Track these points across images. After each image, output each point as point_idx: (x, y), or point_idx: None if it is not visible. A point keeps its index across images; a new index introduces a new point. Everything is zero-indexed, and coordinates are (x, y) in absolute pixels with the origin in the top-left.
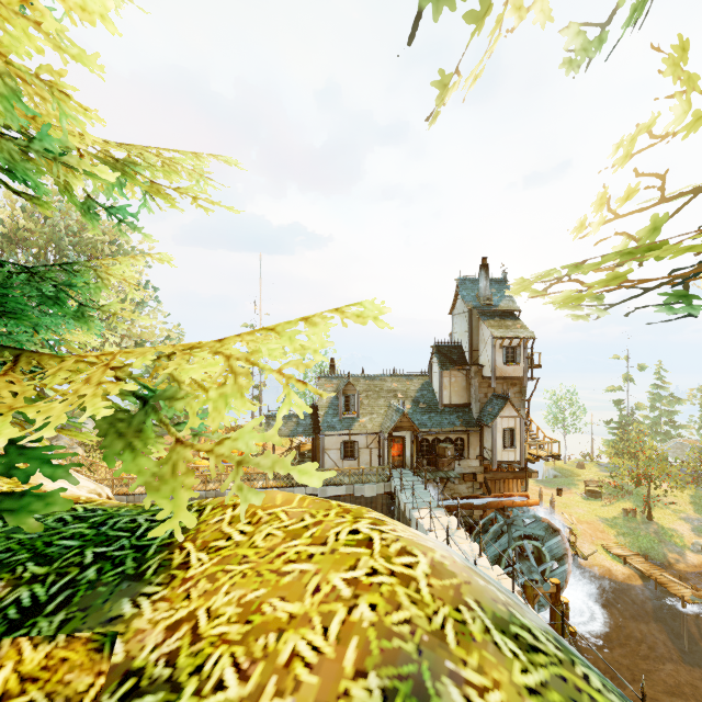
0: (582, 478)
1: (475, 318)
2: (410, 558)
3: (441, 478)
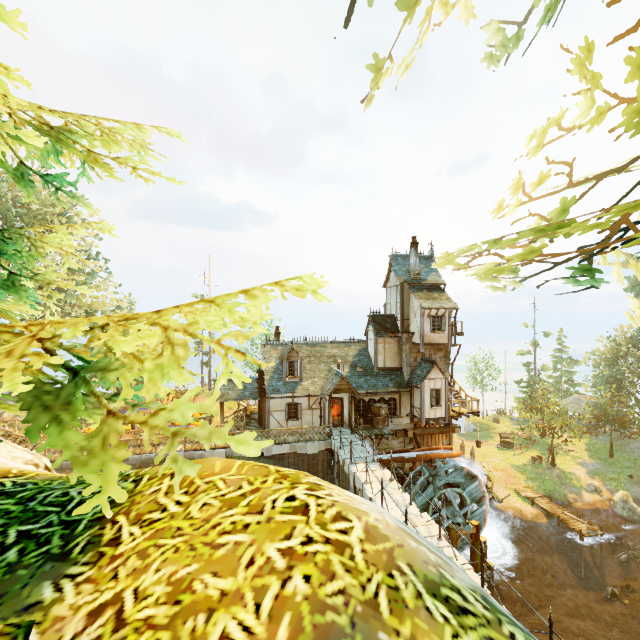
0: (498, 431)
1: (406, 291)
2: (345, 524)
3: (376, 435)
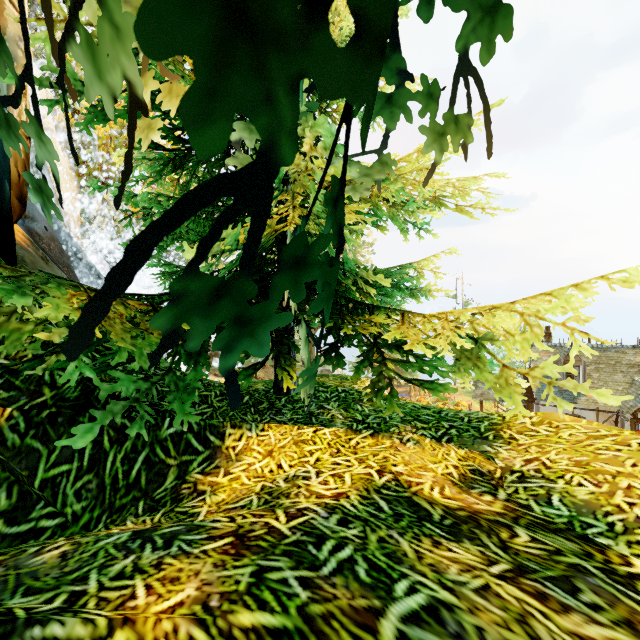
0: None
1: None
2: None
3: None
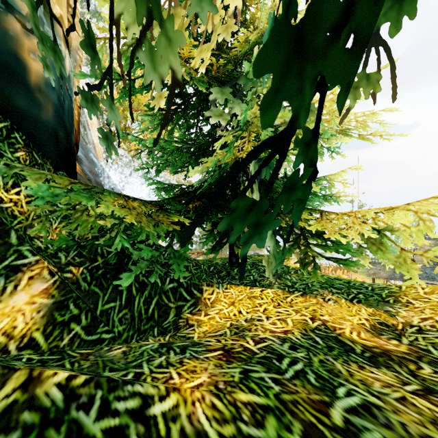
0: None
1: None
2: None
3: None
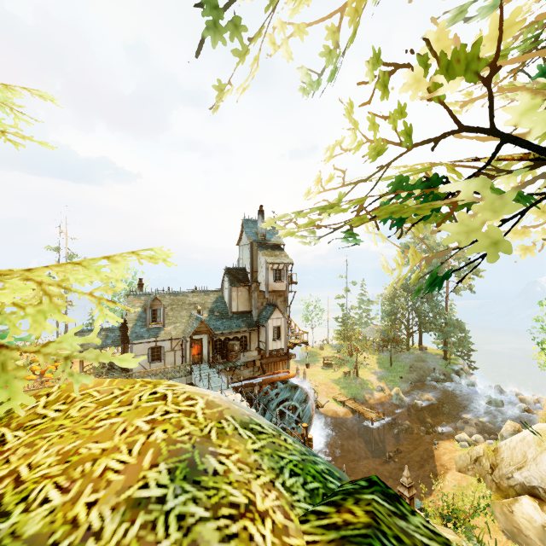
0: (322, 356)
1: (255, 249)
2: (193, 401)
3: (231, 367)
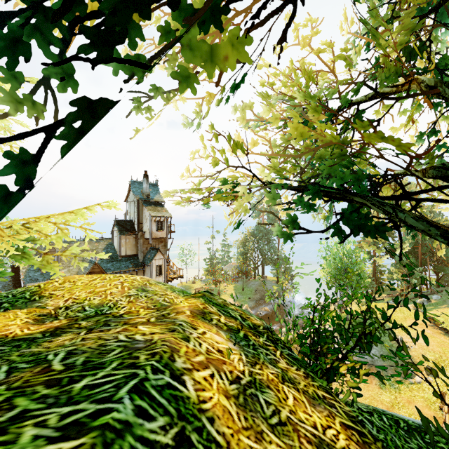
0: (194, 288)
1: (141, 205)
2: (135, 277)
3: None
